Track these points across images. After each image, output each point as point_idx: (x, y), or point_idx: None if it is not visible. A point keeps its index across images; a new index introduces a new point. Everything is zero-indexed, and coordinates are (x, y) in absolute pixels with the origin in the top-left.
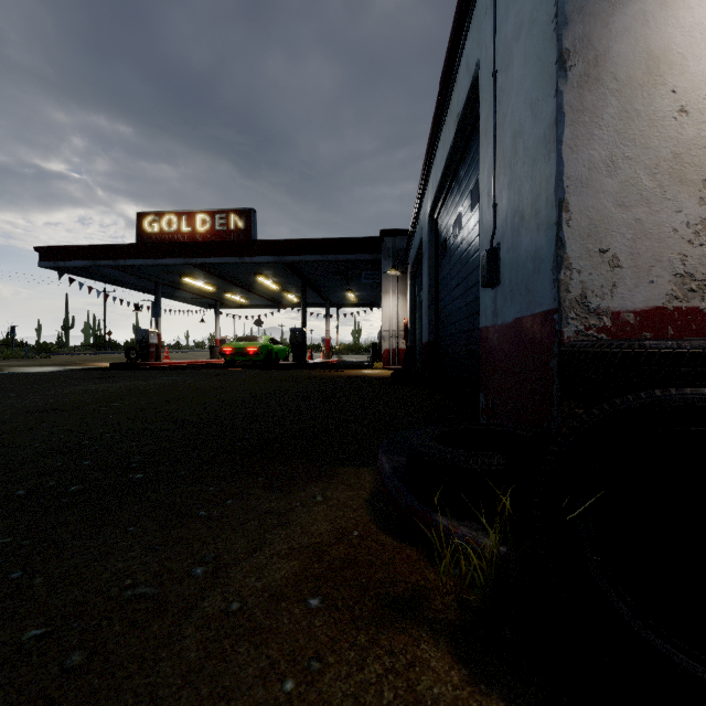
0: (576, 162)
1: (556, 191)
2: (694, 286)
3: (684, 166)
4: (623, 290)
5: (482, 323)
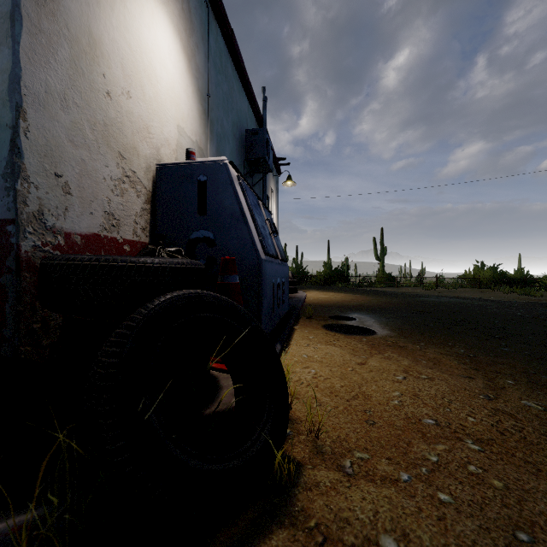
0: (34, 76)
1: (12, 92)
2: (115, 222)
3: (110, 135)
4: (74, 215)
5: None
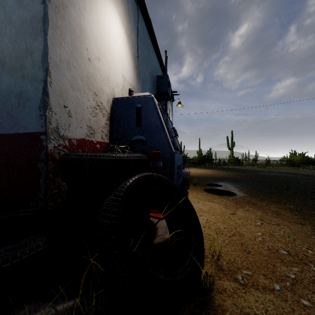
0: (54, 52)
1: (43, 61)
2: (92, 132)
3: (90, 82)
4: (73, 128)
5: None
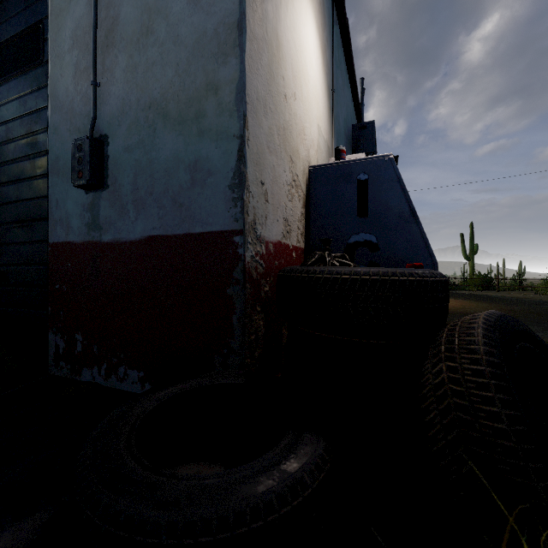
0: (252, 84)
1: (239, 101)
2: (288, 229)
3: (286, 139)
4: (270, 223)
5: (57, 237)
